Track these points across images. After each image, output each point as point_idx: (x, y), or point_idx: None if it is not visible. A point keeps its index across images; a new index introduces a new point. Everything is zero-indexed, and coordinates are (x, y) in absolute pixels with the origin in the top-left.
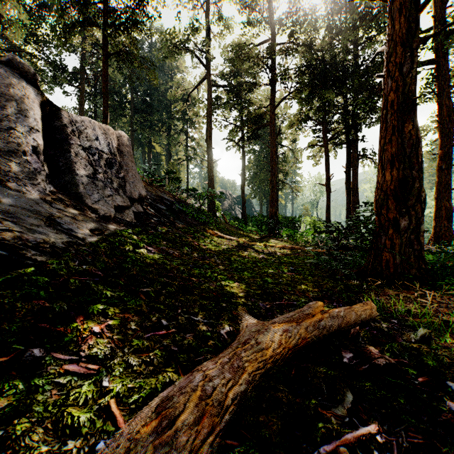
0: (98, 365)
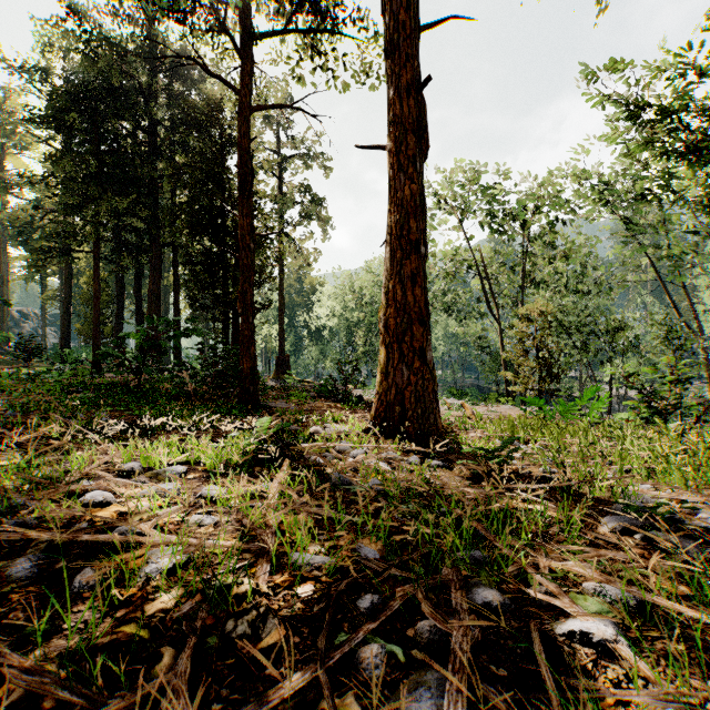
0: None
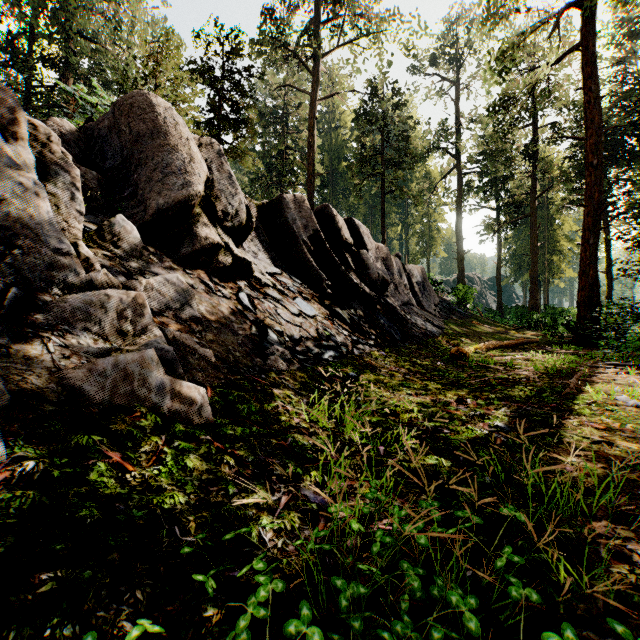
0: (473, 342)
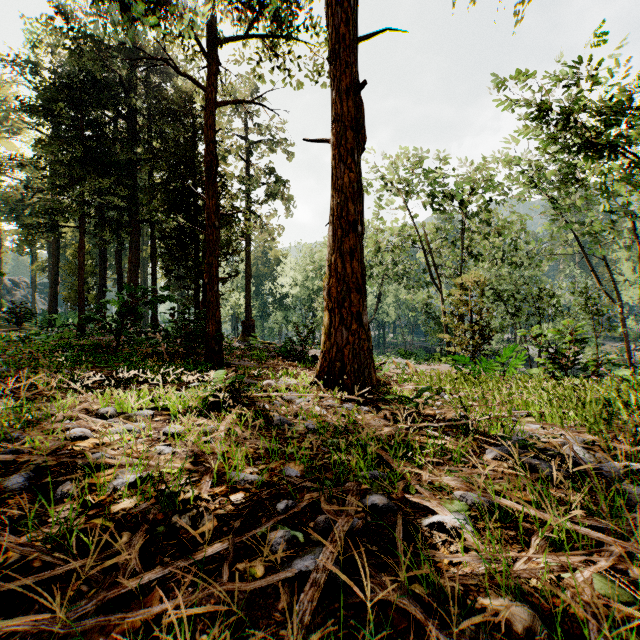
0: None
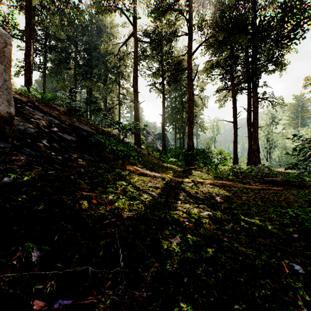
0: None
